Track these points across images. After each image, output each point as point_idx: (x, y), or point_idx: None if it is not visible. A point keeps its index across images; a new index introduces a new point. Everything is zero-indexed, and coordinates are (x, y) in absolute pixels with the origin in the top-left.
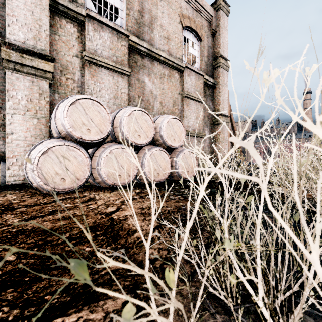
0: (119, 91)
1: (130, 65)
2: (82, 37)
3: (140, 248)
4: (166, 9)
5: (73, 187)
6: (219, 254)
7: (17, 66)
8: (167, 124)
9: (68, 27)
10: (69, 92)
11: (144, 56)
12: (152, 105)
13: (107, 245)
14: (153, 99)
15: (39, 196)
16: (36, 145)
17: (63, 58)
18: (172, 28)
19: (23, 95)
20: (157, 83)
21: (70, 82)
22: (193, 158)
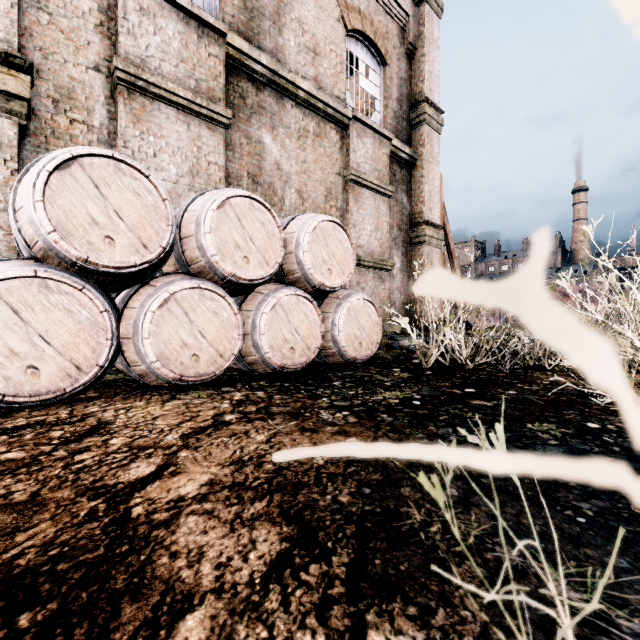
0: (204, 160)
1: (229, 102)
2: (112, 25)
3: None
4: None
5: (61, 391)
6: None
7: None
8: (313, 233)
9: None
10: None
11: (261, 84)
12: (279, 196)
13: None
14: (283, 182)
15: None
16: None
17: (61, 71)
18: (325, 30)
19: None
20: (292, 147)
21: (80, 129)
22: (373, 314)
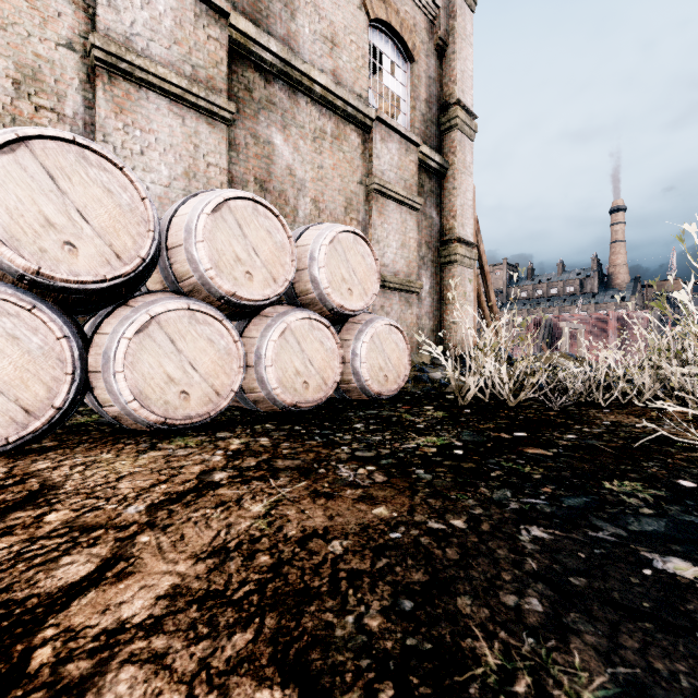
0: (202, 161)
1: (233, 94)
2: None
3: None
4: None
5: (2, 441)
6: None
7: None
8: (330, 246)
9: None
10: None
11: (270, 76)
12: (292, 205)
13: None
14: (296, 190)
15: None
16: None
17: (24, 46)
18: (344, 18)
19: None
20: (306, 150)
21: (48, 118)
22: (400, 342)
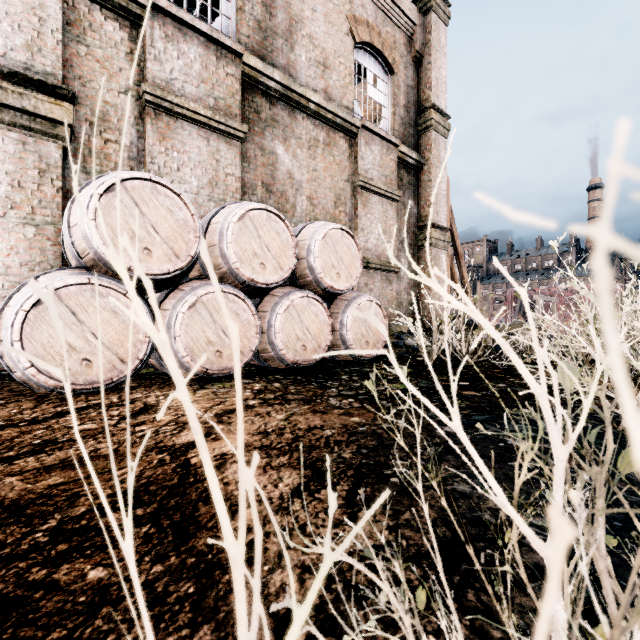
0: (222, 172)
1: (245, 117)
2: (140, 52)
3: (247, 567)
4: (321, 4)
5: (109, 380)
6: (474, 589)
7: None
8: (323, 240)
9: (107, 30)
10: (110, 170)
11: (274, 99)
12: (291, 203)
13: (156, 559)
14: (294, 190)
15: (26, 403)
16: (23, 283)
17: (97, 96)
18: (334, 44)
19: (3, 174)
20: (303, 157)
21: (113, 148)
22: (379, 315)
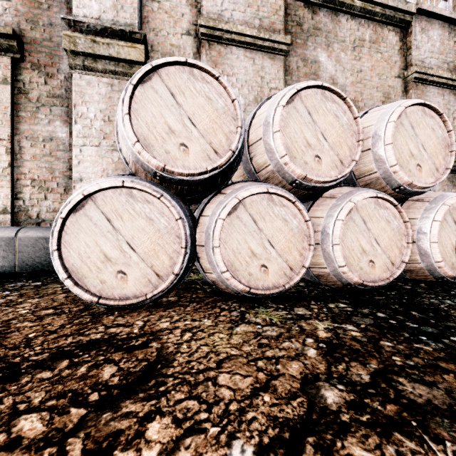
0: (266, 88)
1: (288, 31)
2: None
3: None
4: None
5: (143, 297)
6: None
7: (87, 61)
8: (397, 122)
9: None
10: None
11: (316, 7)
12: None
13: None
14: None
15: (60, 318)
16: None
17: (165, 42)
18: None
19: (98, 112)
20: (346, 60)
21: None
22: None
